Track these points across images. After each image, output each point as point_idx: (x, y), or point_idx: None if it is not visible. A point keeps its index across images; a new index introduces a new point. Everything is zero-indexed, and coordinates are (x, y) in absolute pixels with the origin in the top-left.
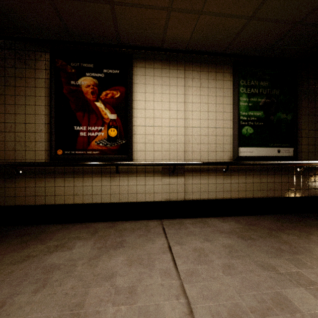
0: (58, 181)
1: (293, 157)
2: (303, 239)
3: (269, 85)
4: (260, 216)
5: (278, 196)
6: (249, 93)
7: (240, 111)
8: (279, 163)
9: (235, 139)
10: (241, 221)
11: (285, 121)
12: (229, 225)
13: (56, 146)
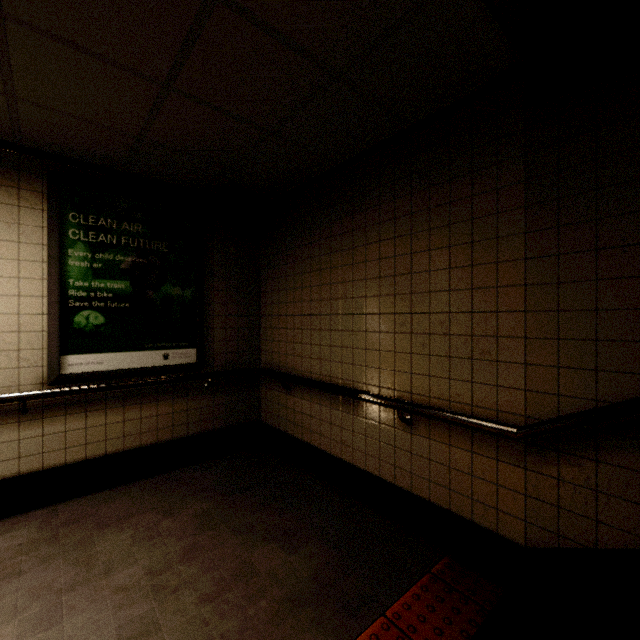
0: None
1: (194, 366)
2: (139, 534)
3: (144, 232)
4: (126, 487)
5: (168, 439)
6: (94, 243)
7: (68, 278)
8: (159, 380)
9: (53, 340)
10: (57, 517)
11: (180, 301)
12: (6, 542)
13: None
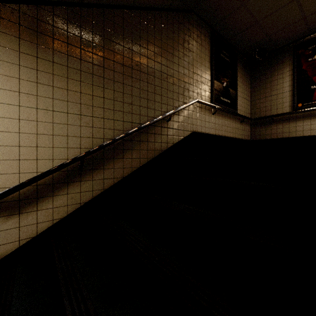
0: (298, 123)
1: None
2: None
3: None
4: None
5: None
6: None
7: None
8: None
9: None
10: None
11: None
12: None
13: (297, 102)
